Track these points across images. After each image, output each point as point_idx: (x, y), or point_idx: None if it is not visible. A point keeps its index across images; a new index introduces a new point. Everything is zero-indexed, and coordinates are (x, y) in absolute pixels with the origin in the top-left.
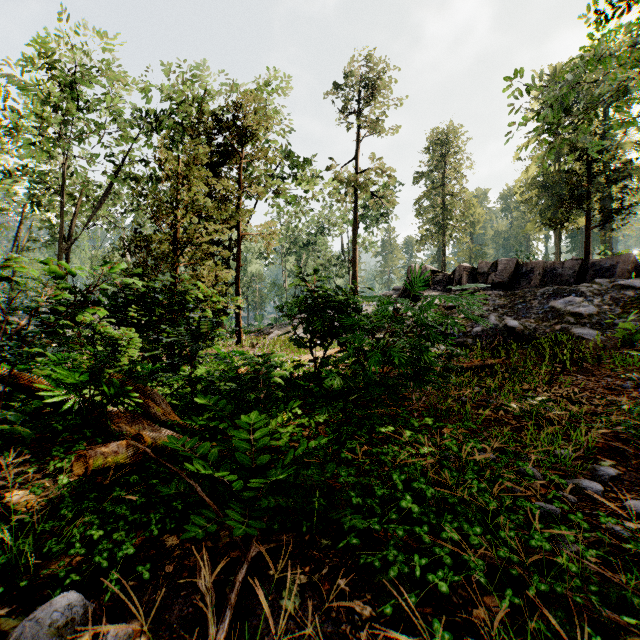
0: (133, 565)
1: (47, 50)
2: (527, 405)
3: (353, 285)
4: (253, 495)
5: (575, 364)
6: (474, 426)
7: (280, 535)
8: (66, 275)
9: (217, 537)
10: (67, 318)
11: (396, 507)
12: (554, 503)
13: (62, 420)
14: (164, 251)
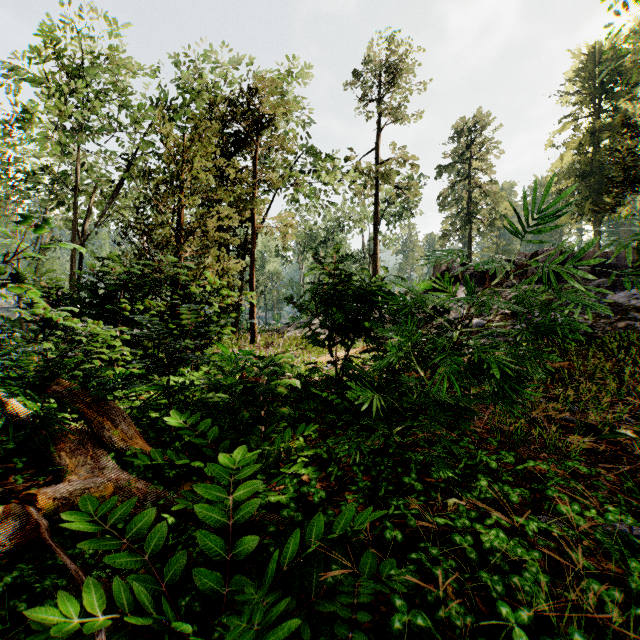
0: None
1: (59, 41)
2: (637, 429)
3: None
4: None
5: None
6: (584, 469)
7: None
8: None
9: None
10: None
11: None
12: None
13: None
14: (164, 237)
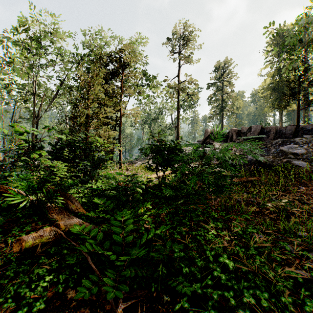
0: (45, 312)
1: (27, 24)
2: (275, 204)
3: (177, 139)
4: (122, 264)
5: (296, 180)
6: (248, 217)
7: (138, 292)
8: (23, 133)
9: (99, 292)
10: (24, 156)
11: (210, 275)
12: (310, 273)
13: (22, 211)
14: (81, 121)
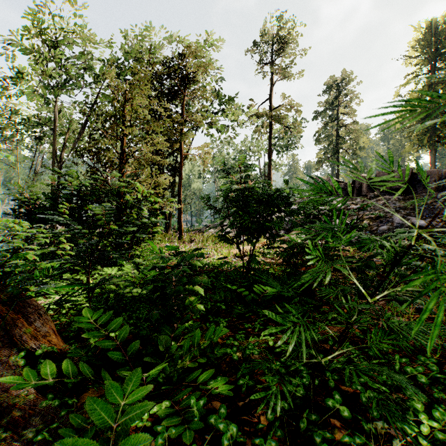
0: None
1: (43, 23)
2: None
3: None
4: None
5: None
6: None
7: None
8: None
9: None
10: None
11: None
12: None
13: None
14: (109, 158)
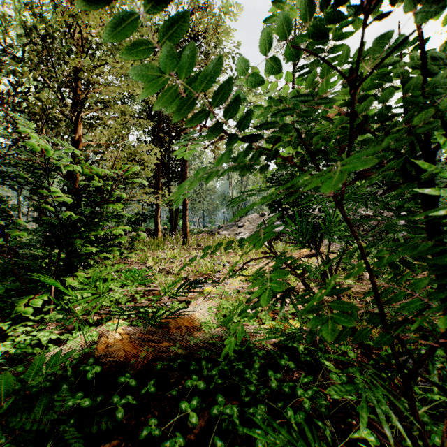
0: None
1: None
2: None
3: None
4: None
5: None
6: None
7: None
8: None
9: None
10: None
11: None
12: None
13: None
14: (43, 109)
